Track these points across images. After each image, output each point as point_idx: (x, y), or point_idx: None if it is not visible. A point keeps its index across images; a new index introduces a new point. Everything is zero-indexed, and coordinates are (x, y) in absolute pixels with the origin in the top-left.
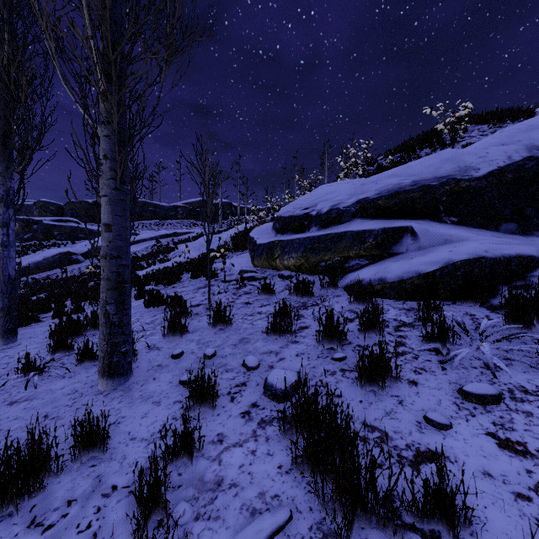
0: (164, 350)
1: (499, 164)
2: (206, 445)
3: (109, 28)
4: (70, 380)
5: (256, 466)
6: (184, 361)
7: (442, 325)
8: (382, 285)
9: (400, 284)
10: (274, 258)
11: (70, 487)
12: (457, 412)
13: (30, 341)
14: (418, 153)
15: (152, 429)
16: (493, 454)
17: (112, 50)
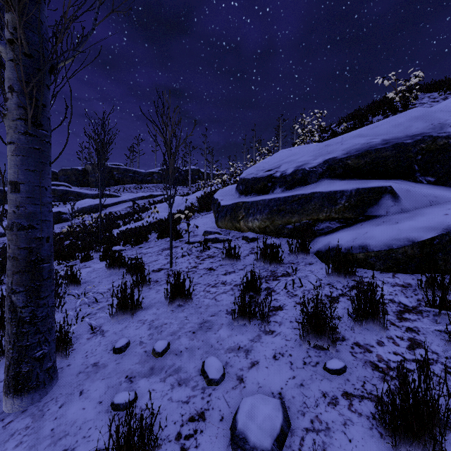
0: (108, 337)
1: None
2: None
3: None
4: None
5: None
6: (127, 359)
7: None
8: (365, 253)
9: (389, 253)
10: (238, 220)
11: None
12: None
13: None
14: (370, 120)
15: None
16: None
17: None
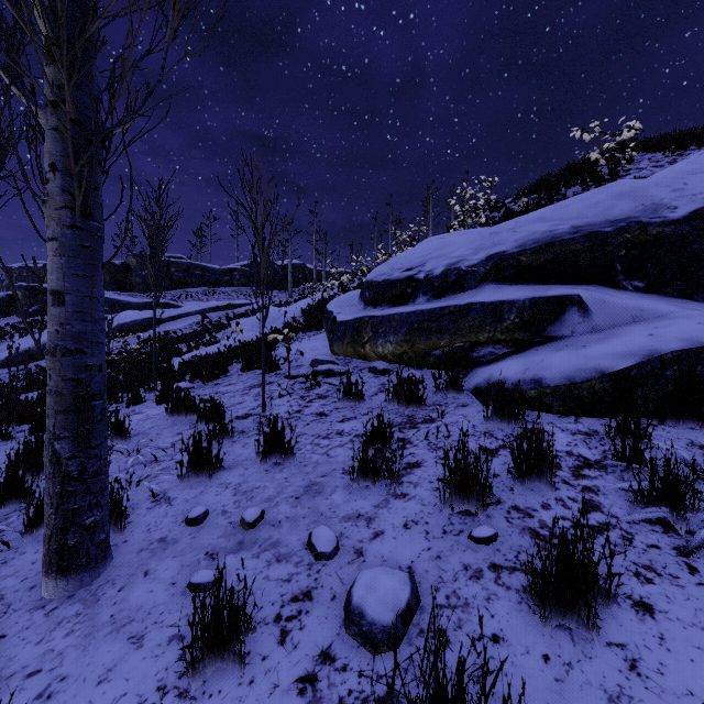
0: (178, 505)
1: None
2: None
3: None
4: (1, 569)
5: None
6: (205, 532)
7: (672, 475)
8: (539, 390)
9: (570, 389)
10: (362, 343)
11: None
12: None
13: None
14: (563, 193)
15: None
16: None
17: None
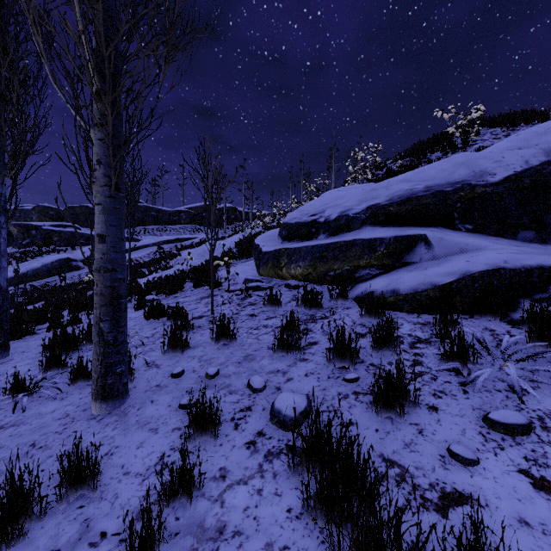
0: (164, 368)
1: (516, 169)
2: (207, 482)
3: (101, 21)
4: (61, 402)
5: (262, 509)
6: (184, 381)
7: (462, 343)
8: (395, 297)
9: (414, 296)
10: (280, 267)
11: (54, 533)
12: (484, 444)
13: (23, 356)
14: (428, 157)
15: (147, 462)
16: (528, 496)
17: (106, 46)
